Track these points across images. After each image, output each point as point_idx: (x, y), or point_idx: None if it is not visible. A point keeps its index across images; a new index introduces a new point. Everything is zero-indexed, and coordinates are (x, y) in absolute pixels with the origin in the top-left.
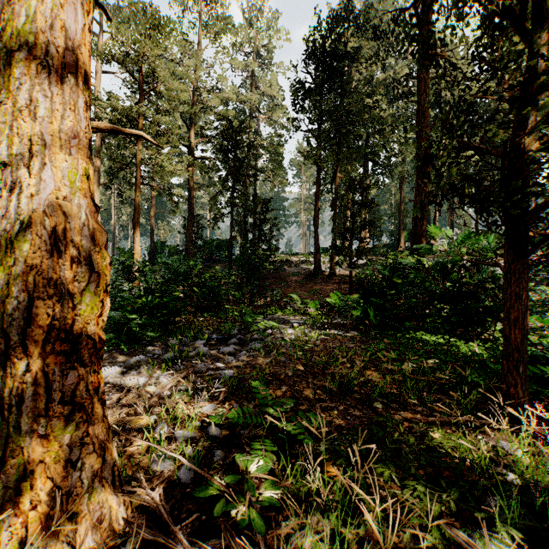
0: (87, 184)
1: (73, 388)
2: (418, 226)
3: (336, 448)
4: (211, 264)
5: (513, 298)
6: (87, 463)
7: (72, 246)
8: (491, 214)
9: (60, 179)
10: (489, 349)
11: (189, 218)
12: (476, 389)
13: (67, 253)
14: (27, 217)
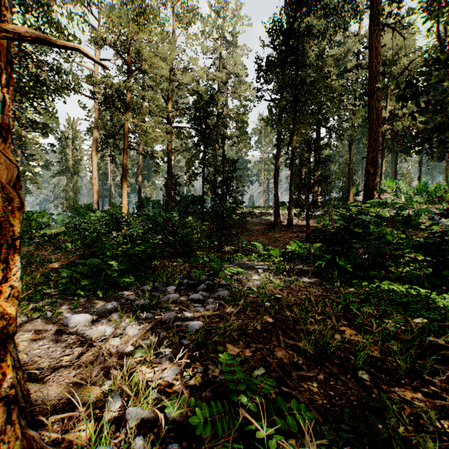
0: None
1: None
2: (370, 180)
3: None
4: (187, 216)
5: None
6: None
7: None
8: None
9: None
10: None
11: (168, 177)
12: None
13: None
14: None
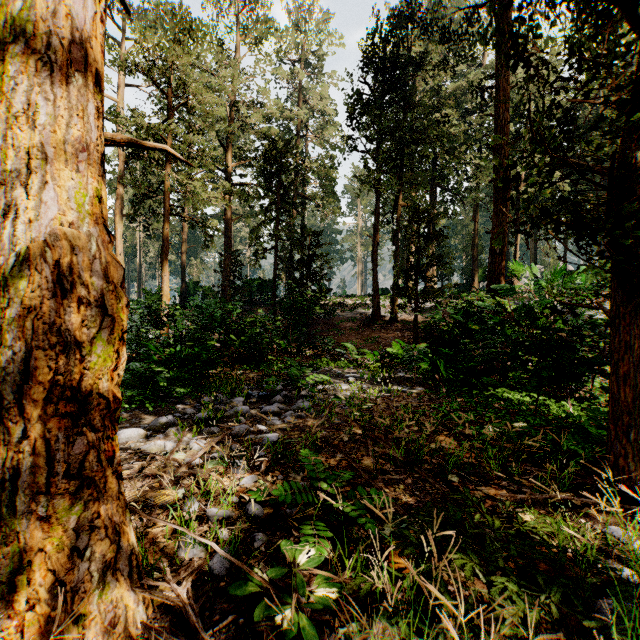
0: (100, 207)
1: (81, 458)
2: (496, 262)
3: (404, 532)
4: (252, 308)
5: (622, 348)
6: (98, 552)
7: (80, 284)
8: (596, 244)
9: (65, 201)
10: (587, 410)
11: (226, 254)
12: (574, 460)
13: (73, 292)
14: (24, 248)
